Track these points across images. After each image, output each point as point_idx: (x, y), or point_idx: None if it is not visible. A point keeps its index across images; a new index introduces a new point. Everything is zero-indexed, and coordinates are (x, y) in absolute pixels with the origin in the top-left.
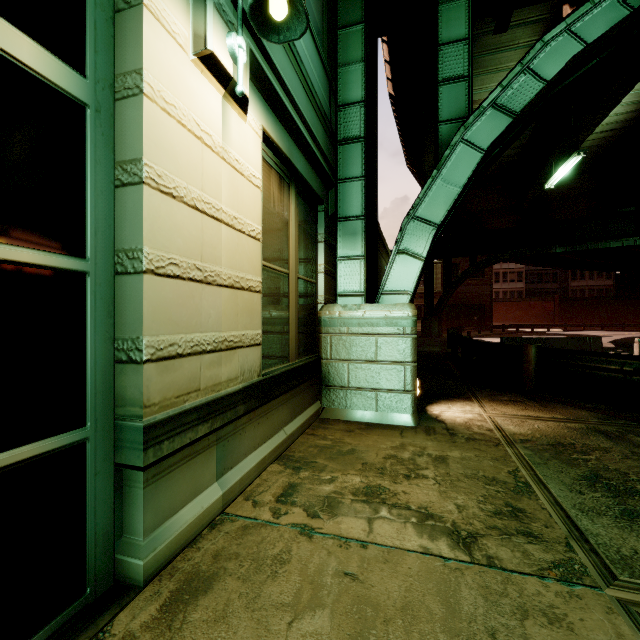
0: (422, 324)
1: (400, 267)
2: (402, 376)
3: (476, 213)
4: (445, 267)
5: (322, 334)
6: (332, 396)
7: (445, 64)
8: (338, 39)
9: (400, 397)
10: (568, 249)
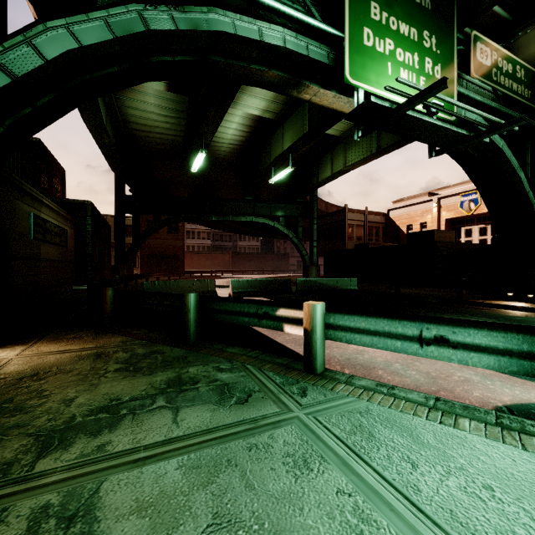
0: (112, 271)
1: None
2: None
3: (164, 181)
4: (134, 222)
5: None
6: None
7: None
8: None
9: None
10: (219, 219)
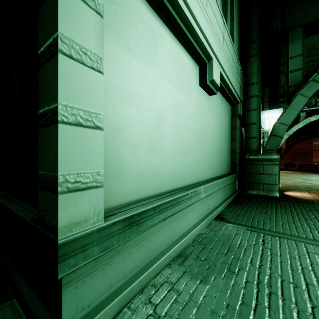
0: None
1: None
2: None
3: None
4: (286, 140)
5: None
6: None
7: None
8: None
9: None
10: None
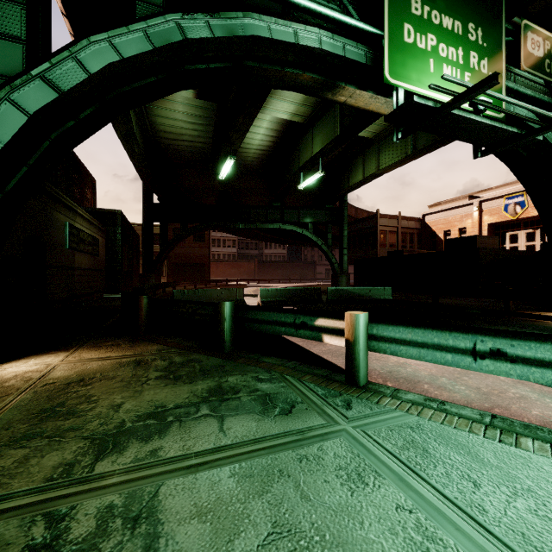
0: (140, 280)
1: None
2: None
3: (191, 189)
4: (162, 230)
5: None
6: None
7: None
8: None
9: None
10: (246, 226)
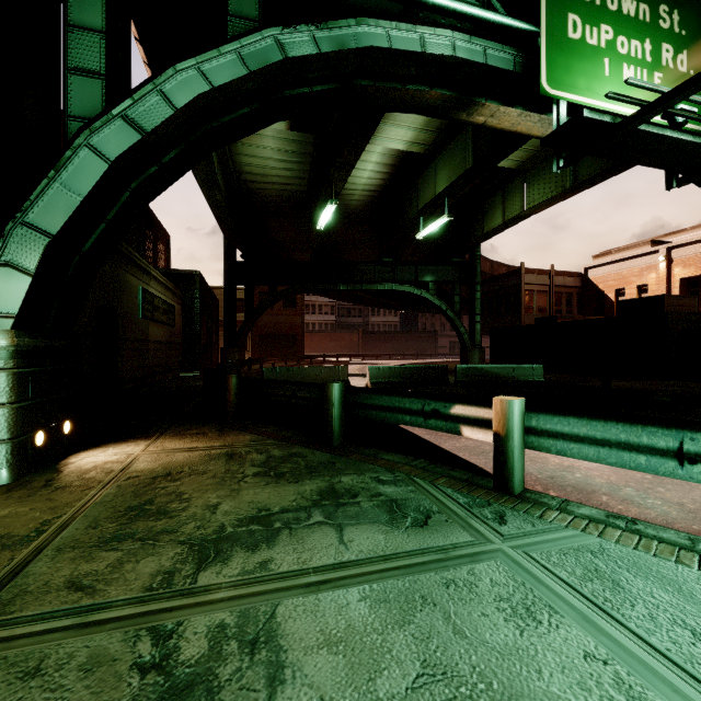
0: (221, 355)
1: (2, 283)
2: None
3: (281, 243)
4: (246, 294)
5: None
6: None
7: (77, 51)
8: None
9: None
10: (349, 288)
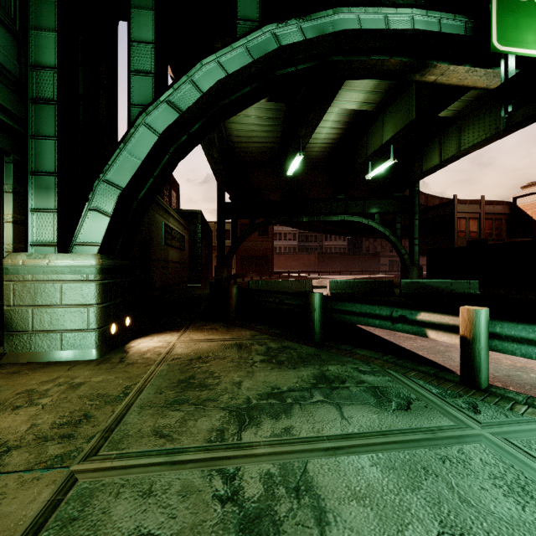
0: (215, 271)
1: (92, 222)
2: (85, 317)
3: (257, 187)
4: (232, 226)
5: (4, 282)
6: (15, 341)
7: (137, 58)
8: (30, 2)
9: (83, 335)
10: (310, 219)
